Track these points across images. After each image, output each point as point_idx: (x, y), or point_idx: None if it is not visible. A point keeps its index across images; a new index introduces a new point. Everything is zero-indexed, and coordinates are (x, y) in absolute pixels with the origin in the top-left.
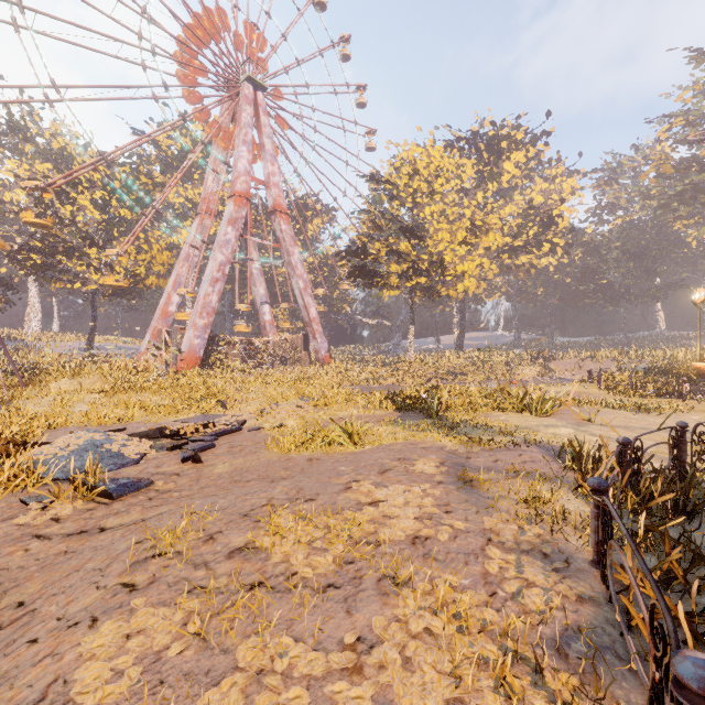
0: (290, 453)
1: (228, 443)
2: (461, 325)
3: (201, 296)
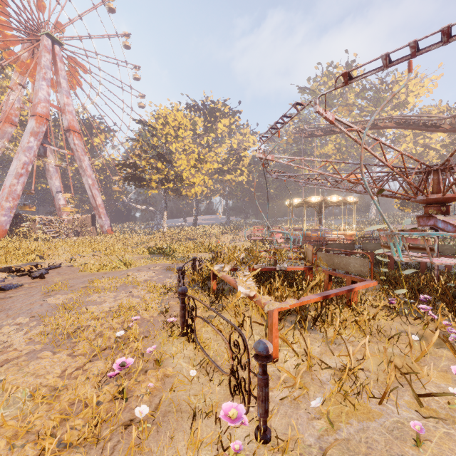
0: (94, 272)
1: (55, 272)
2: (196, 211)
3: (6, 186)
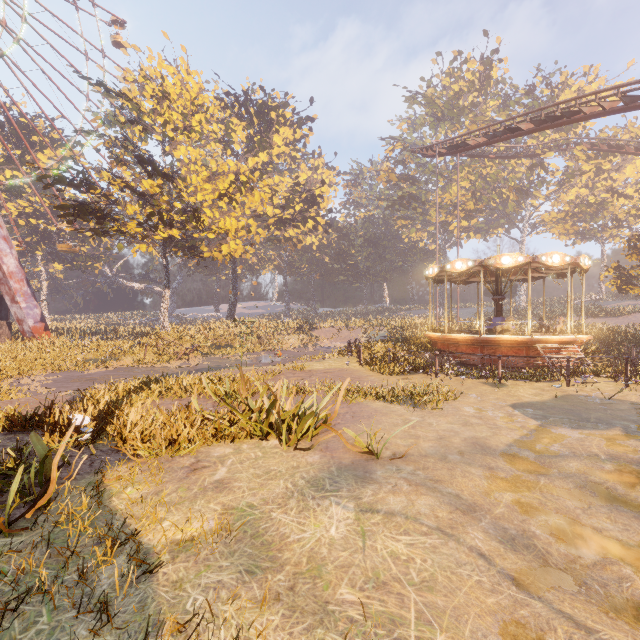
0: None
1: None
2: (233, 293)
3: None
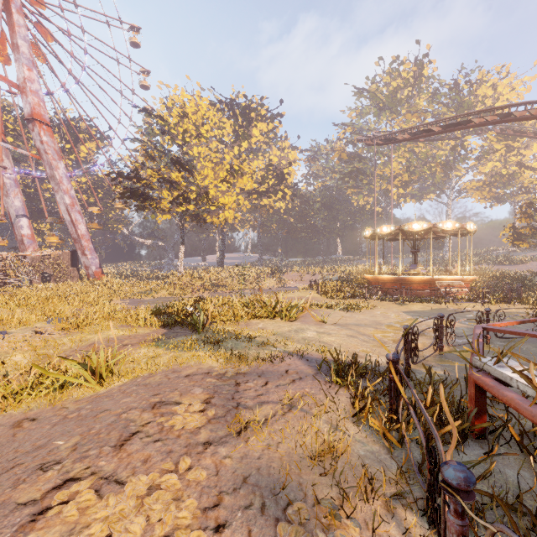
0: None
1: None
2: (222, 247)
3: None
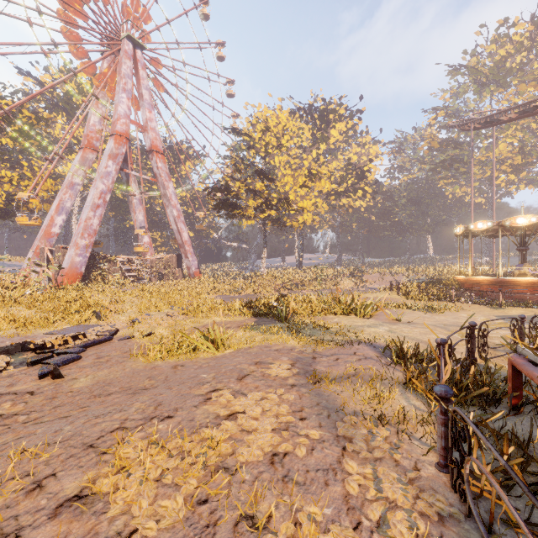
0: (156, 361)
1: (96, 354)
2: (300, 248)
3: (82, 220)
